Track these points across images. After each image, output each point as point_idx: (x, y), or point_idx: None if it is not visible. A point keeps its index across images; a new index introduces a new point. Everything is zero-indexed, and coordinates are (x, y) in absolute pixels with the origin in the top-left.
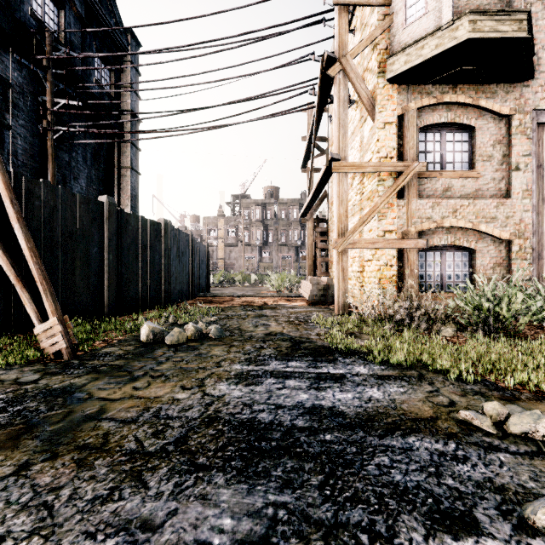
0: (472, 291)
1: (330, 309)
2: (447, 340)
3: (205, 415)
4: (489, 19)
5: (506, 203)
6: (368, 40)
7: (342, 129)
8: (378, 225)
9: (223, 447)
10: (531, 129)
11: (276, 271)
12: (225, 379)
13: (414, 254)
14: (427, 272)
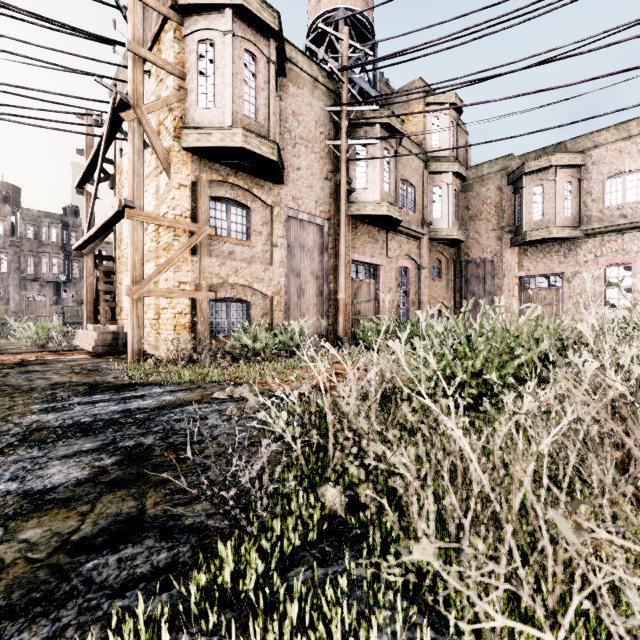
0: (241, 333)
1: (123, 358)
2: (223, 368)
3: (32, 429)
4: (255, 138)
5: (270, 270)
6: (164, 102)
7: (137, 177)
8: (174, 276)
9: (63, 433)
10: (284, 220)
11: (16, 317)
12: (30, 414)
13: (206, 304)
14: (217, 320)
